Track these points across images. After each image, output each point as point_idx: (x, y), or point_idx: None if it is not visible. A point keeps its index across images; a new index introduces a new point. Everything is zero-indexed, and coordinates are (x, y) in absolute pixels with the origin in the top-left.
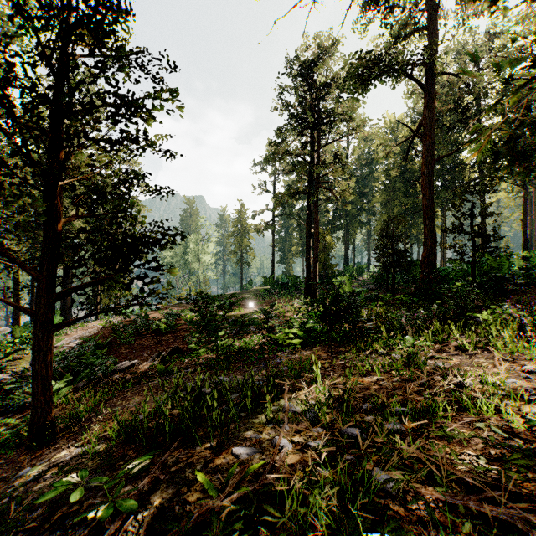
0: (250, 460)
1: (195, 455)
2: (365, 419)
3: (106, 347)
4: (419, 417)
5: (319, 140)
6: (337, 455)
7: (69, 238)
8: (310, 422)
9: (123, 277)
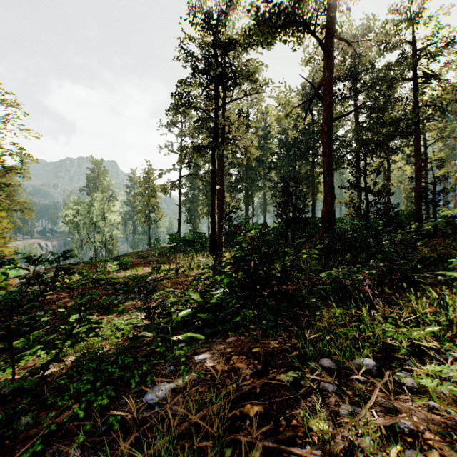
0: None
1: None
2: None
3: None
4: None
5: (224, 95)
6: None
7: None
8: None
9: None
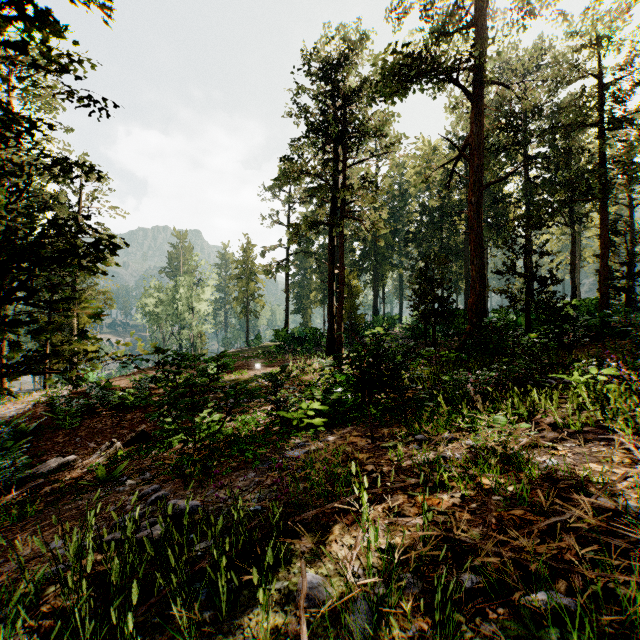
0: None
1: None
2: (484, 635)
3: (34, 433)
4: None
5: (345, 157)
6: None
7: None
8: None
9: None
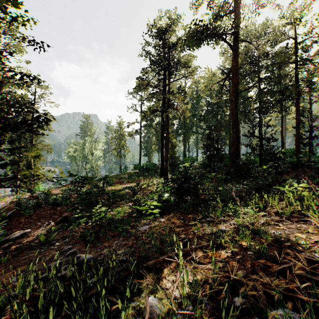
0: None
1: None
2: None
3: (9, 218)
4: None
5: (169, 77)
6: None
7: None
8: None
9: None
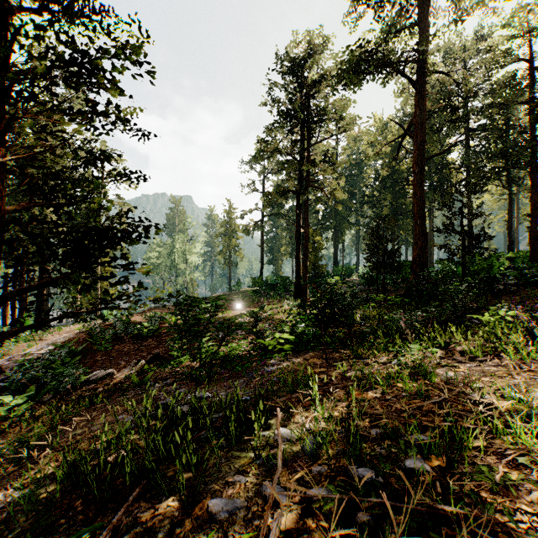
0: (232, 520)
1: (158, 512)
2: (377, 451)
3: (80, 354)
4: (448, 453)
5: (309, 137)
6: (348, 511)
7: (45, 236)
8: (308, 456)
9: (84, 277)
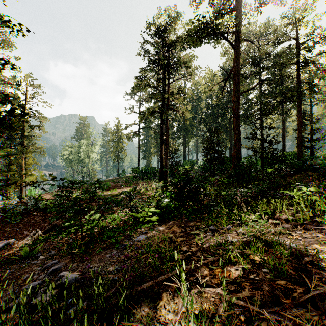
0: None
1: None
2: None
3: None
4: None
5: (169, 77)
6: None
7: None
8: None
9: None
